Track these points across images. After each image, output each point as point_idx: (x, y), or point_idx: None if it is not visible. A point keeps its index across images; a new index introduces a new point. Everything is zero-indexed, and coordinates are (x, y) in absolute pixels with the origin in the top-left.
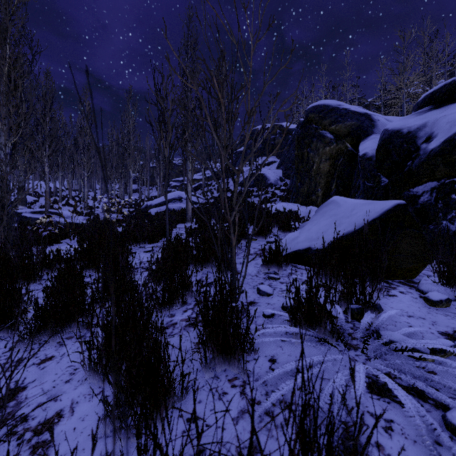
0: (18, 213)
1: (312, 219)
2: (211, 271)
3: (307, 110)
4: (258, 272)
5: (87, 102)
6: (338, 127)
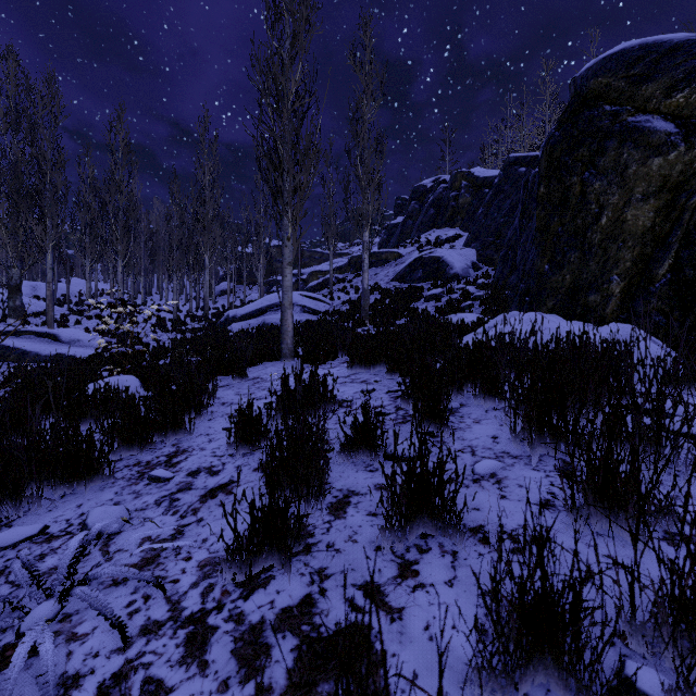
0: None
1: None
2: None
3: (583, 74)
4: None
5: (122, 133)
6: None
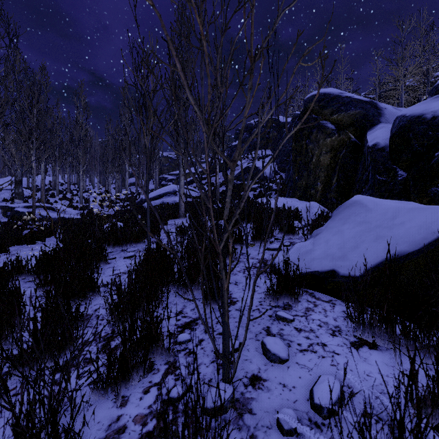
0: (11, 207)
1: (329, 225)
2: (198, 295)
3: (306, 100)
4: (260, 303)
5: (83, 97)
6: (340, 116)
